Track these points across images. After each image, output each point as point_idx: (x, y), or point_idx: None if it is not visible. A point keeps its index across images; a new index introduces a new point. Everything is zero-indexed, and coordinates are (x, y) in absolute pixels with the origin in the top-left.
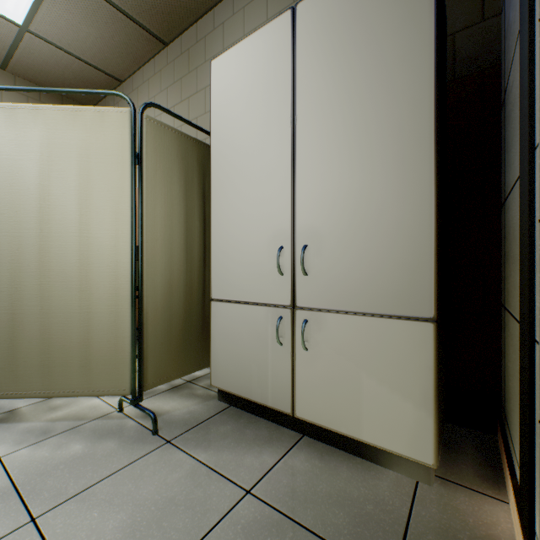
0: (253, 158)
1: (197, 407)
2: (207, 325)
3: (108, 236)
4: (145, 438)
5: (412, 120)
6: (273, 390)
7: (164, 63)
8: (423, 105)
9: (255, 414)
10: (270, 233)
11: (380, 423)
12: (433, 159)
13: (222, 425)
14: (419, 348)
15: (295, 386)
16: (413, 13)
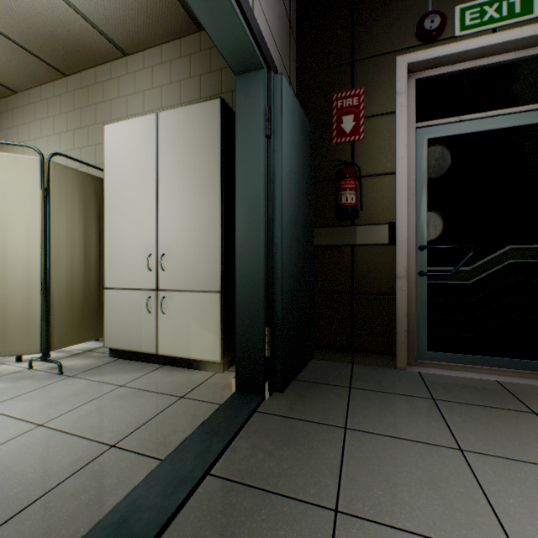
0: (134, 197)
1: (93, 361)
2: (103, 307)
3: (22, 245)
4: (54, 377)
5: (212, 194)
6: (146, 341)
7: (64, 90)
8: (217, 188)
9: (136, 360)
10: (144, 245)
11: (199, 346)
12: (220, 215)
13: (111, 367)
14: (215, 306)
15: (158, 336)
16: (212, 141)
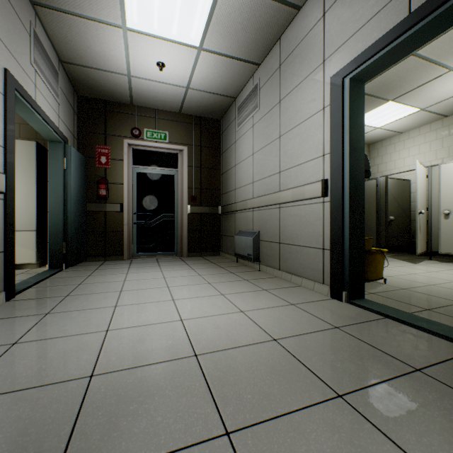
0: None
1: None
2: None
3: None
4: None
5: (31, 185)
6: None
7: None
8: (34, 183)
9: None
10: None
11: (22, 257)
12: (36, 195)
13: None
14: (33, 237)
15: None
16: (31, 160)
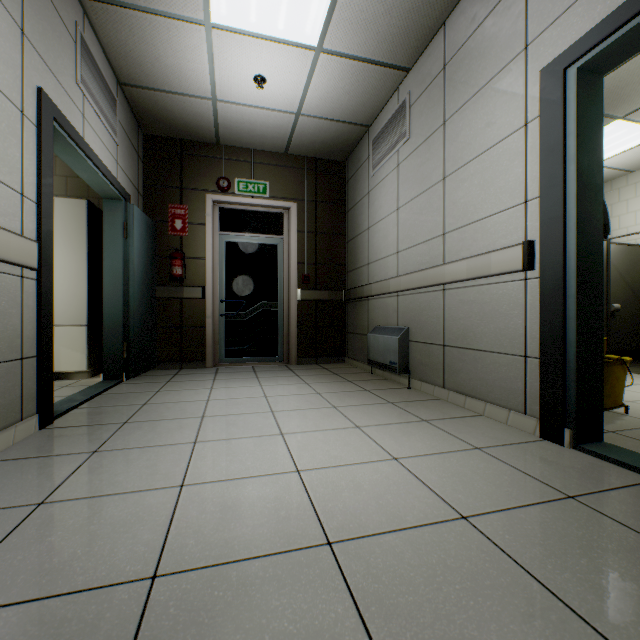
0: None
1: None
2: None
3: None
4: None
5: (80, 261)
6: None
7: None
8: (84, 258)
9: None
10: None
11: (69, 363)
12: (87, 276)
13: None
14: (83, 335)
15: None
16: (81, 227)
